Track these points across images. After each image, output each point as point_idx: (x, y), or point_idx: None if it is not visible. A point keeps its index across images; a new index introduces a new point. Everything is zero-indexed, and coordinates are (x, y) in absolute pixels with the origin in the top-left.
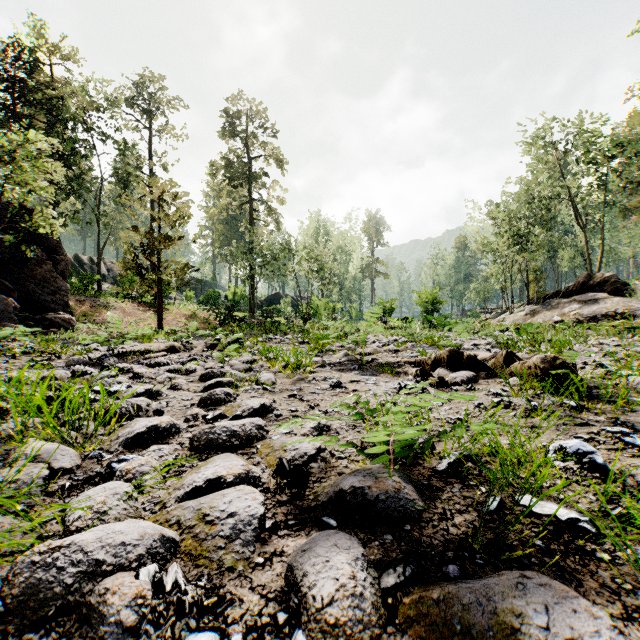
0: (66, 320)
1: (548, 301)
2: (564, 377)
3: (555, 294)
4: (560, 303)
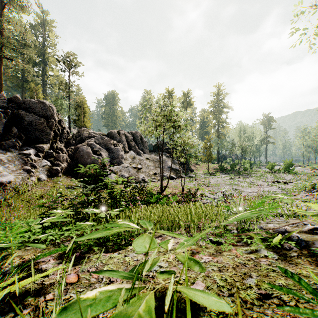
0: (192, 169)
1: None
2: (285, 183)
3: None
4: None
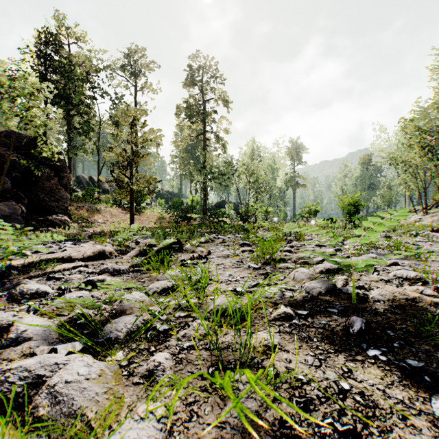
0: (62, 221)
1: None
2: None
3: None
4: None
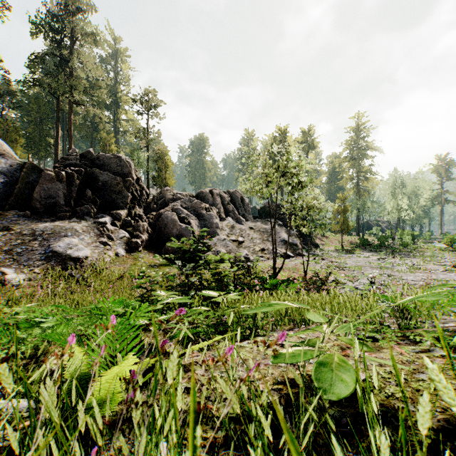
0: (317, 244)
1: None
2: None
3: None
4: None
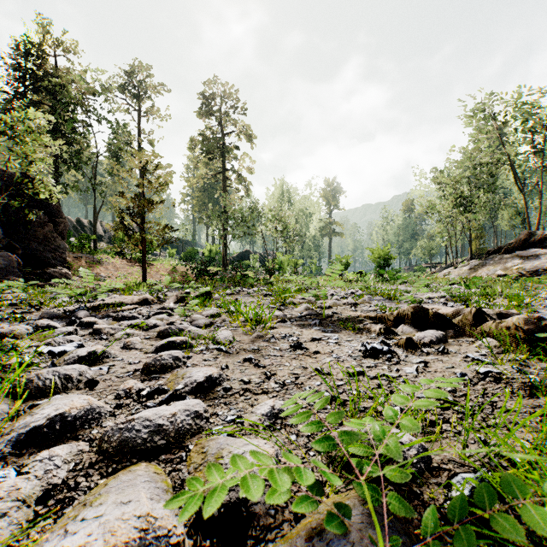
0: (63, 274)
1: (491, 257)
2: None
3: (497, 250)
4: (502, 258)
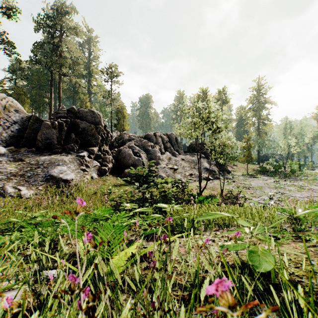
0: (229, 171)
1: None
2: None
3: None
4: None
